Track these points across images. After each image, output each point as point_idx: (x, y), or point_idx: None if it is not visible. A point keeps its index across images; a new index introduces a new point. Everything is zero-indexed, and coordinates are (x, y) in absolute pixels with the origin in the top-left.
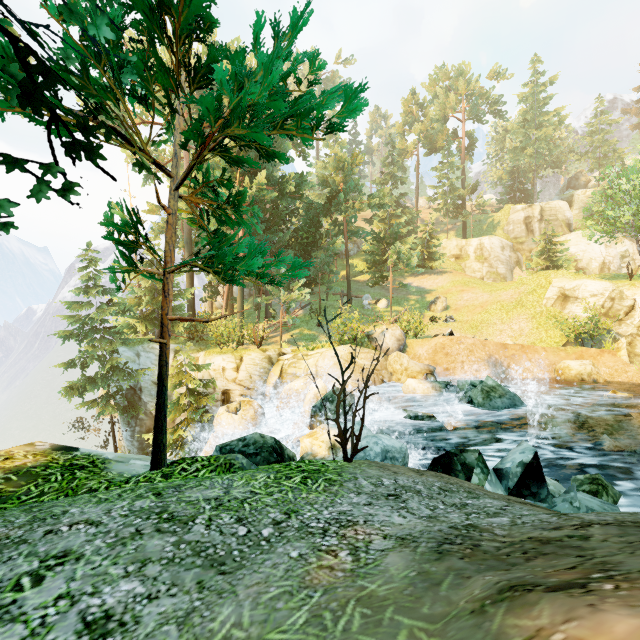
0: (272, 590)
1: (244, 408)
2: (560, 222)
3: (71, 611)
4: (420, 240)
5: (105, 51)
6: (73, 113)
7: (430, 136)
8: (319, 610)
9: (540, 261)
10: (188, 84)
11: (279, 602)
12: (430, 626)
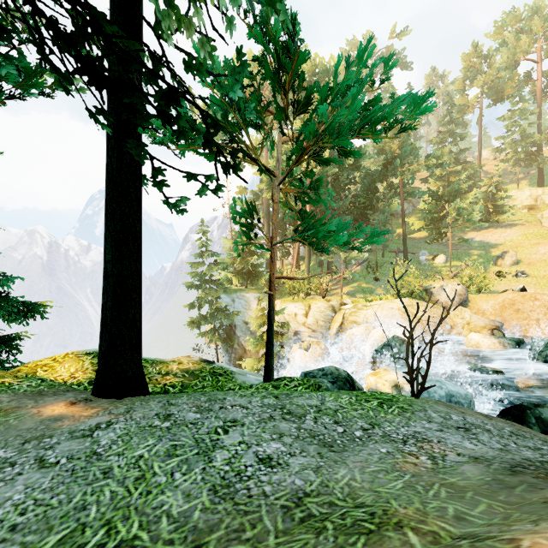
0: (372, 467)
1: (313, 347)
2: None
3: (249, 451)
4: (483, 194)
5: (238, 101)
6: (222, 147)
7: (496, 86)
8: (411, 484)
9: None
10: (293, 113)
11: (379, 474)
12: (506, 506)
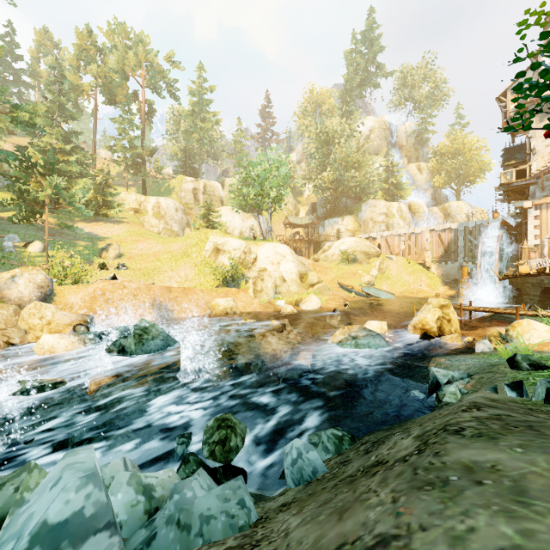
0: None
1: None
2: (217, 198)
3: None
4: (94, 185)
5: None
6: None
7: (109, 85)
8: None
9: (203, 223)
10: None
11: None
12: None
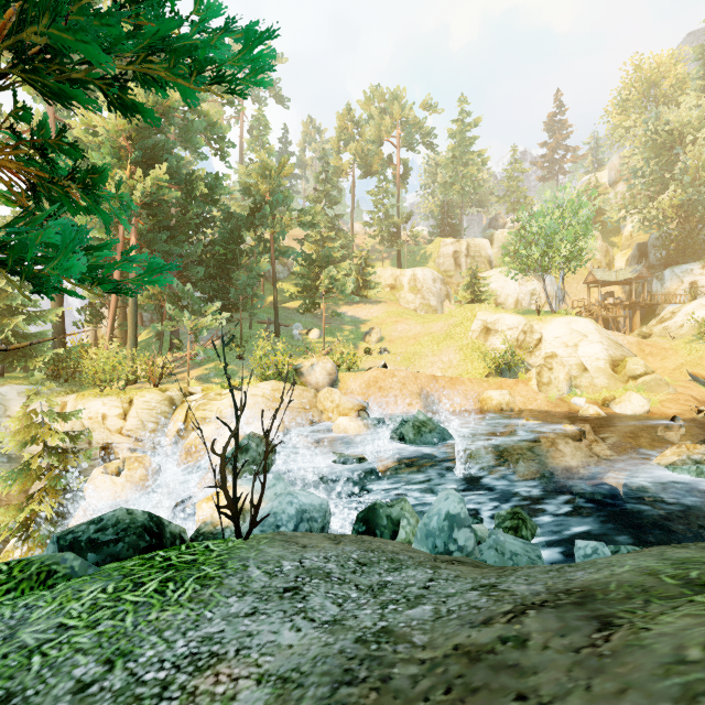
0: None
1: (130, 467)
2: (483, 259)
3: None
4: (355, 266)
5: None
6: None
7: (366, 157)
8: None
9: (467, 295)
10: None
11: None
12: None
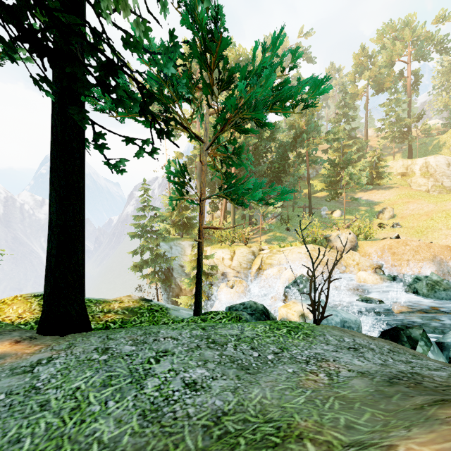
0: (280, 385)
1: (237, 285)
2: None
3: (177, 377)
4: (369, 163)
5: (171, 77)
6: (157, 115)
7: (378, 79)
8: (311, 398)
9: None
10: (217, 89)
11: (286, 391)
12: (385, 413)
